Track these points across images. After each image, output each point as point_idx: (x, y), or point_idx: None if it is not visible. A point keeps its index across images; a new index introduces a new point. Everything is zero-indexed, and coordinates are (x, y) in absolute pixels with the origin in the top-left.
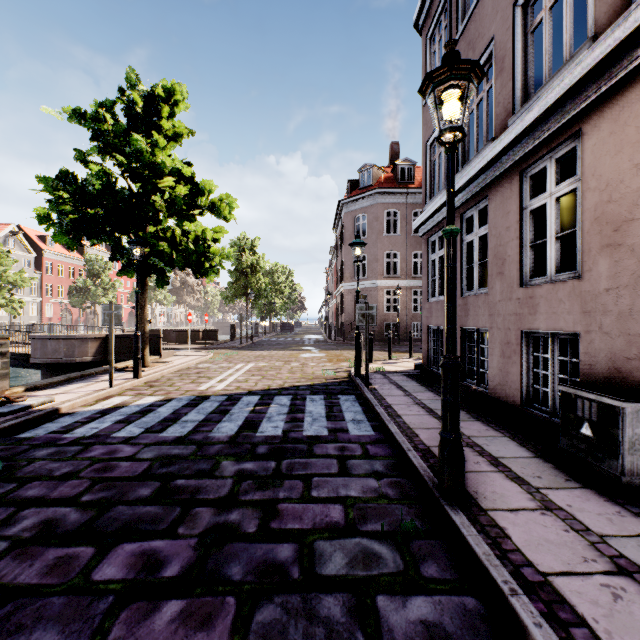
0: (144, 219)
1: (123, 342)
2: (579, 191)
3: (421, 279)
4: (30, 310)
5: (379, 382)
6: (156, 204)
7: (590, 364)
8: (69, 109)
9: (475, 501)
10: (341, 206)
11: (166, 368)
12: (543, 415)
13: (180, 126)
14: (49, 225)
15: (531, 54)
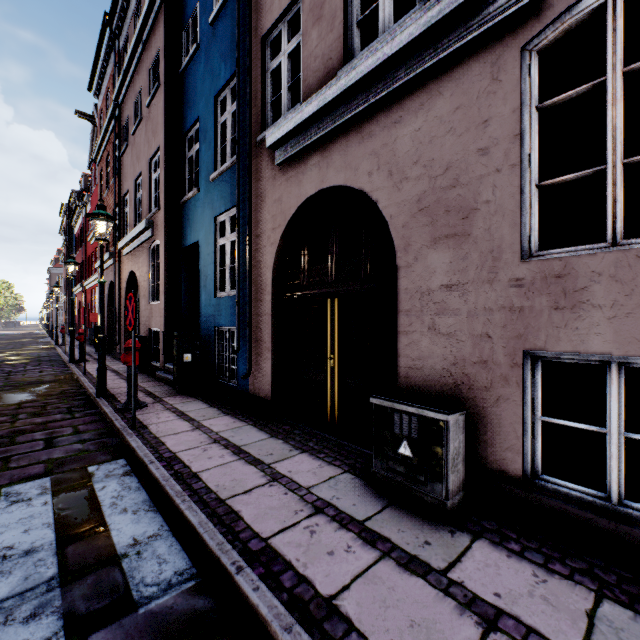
0: None
1: None
2: None
3: None
4: None
5: None
6: None
7: None
8: None
9: None
10: (50, 269)
11: None
12: None
13: None
14: None
15: None
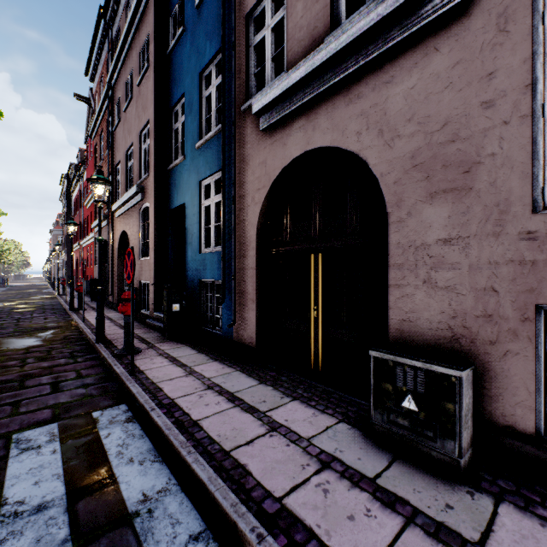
0: None
1: None
2: None
3: None
4: None
5: None
6: None
7: None
8: None
9: None
10: (52, 230)
11: None
12: None
13: None
14: None
15: None
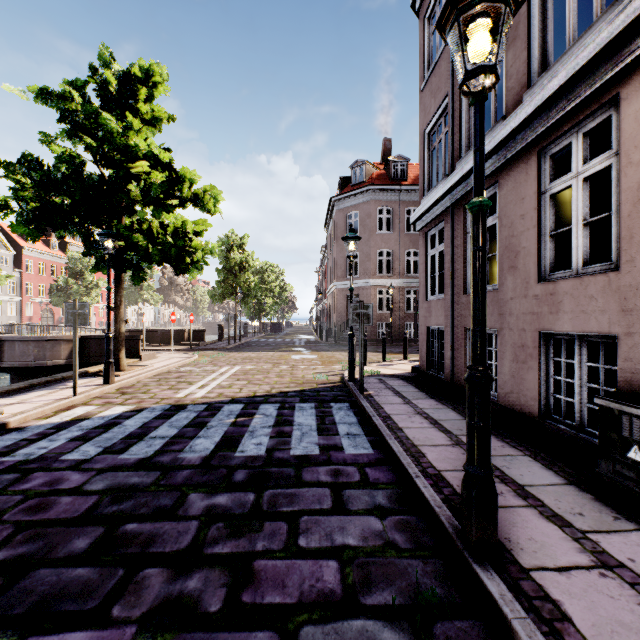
0: (117, 209)
1: (100, 344)
2: (615, 168)
3: (414, 278)
4: (8, 310)
5: (375, 387)
6: (131, 193)
7: (632, 372)
8: (35, 88)
9: (510, 555)
10: (333, 203)
11: (144, 372)
12: (567, 429)
13: (160, 111)
14: (6, 213)
15: (550, 17)
